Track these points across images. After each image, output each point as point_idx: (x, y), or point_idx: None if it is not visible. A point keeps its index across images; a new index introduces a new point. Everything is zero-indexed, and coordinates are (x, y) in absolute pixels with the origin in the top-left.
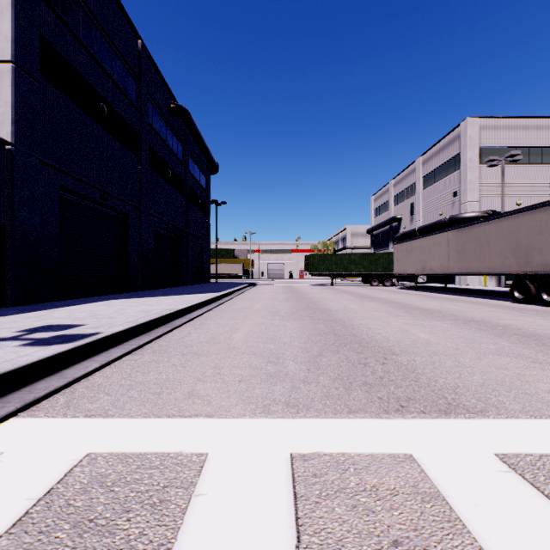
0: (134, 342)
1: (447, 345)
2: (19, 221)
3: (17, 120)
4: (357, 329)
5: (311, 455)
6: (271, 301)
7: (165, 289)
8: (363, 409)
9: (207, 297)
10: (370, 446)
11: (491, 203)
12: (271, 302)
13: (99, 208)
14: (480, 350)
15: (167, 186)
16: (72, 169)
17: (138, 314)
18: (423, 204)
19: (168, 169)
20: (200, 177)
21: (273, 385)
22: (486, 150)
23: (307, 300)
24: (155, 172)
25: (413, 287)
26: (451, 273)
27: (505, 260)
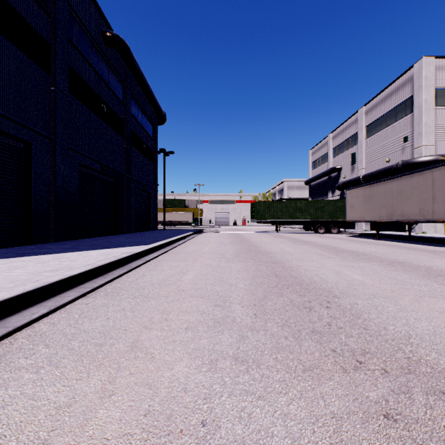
0: None
1: None
2: None
3: None
4: None
5: None
6: (216, 259)
7: (93, 238)
8: None
9: (111, 258)
10: None
11: None
12: (214, 261)
13: None
14: None
15: (100, 122)
16: None
17: None
18: (366, 153)
19: (102, 104)
20: (146, 125)
21: None
22: (442, 92)
23: (265, 257)
24: (81, 102)
25: (365, 235)
26: (439, 220)
27: None
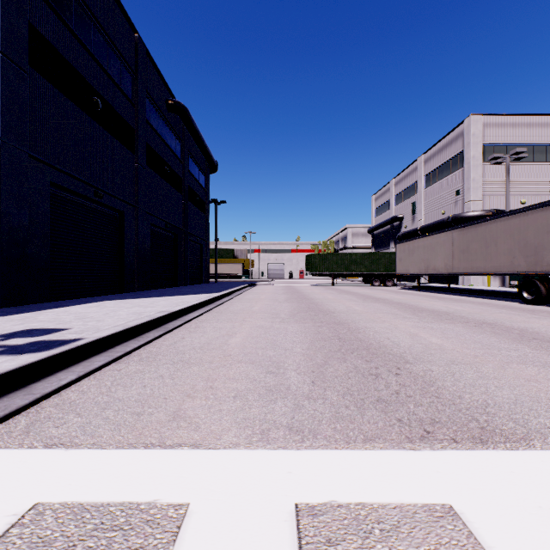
0: (120, 348)
1: (463, 351)
2: (5, 218)
3: (4, 112)
4: (364, 333)
5: (322, 508)
6: (271, 302)
7: (162, 289)
8: (382, 436)
9: (204, 298)
10: (397, 492)
11: (494, 201)
12: (271, 302)
13: (93, 206)
14: (502, 357)
15: (164, 184)
16: (64, 165)
17: (129, 317)
18: (425, 204)
19: (166, 167)
20: (199, 176)
21: (273, 402)
22: (490, 148)
23: (308, 301)
24: (152, 169)
25: (416, 287)
26: (456, 273)
27: (513, 260)
